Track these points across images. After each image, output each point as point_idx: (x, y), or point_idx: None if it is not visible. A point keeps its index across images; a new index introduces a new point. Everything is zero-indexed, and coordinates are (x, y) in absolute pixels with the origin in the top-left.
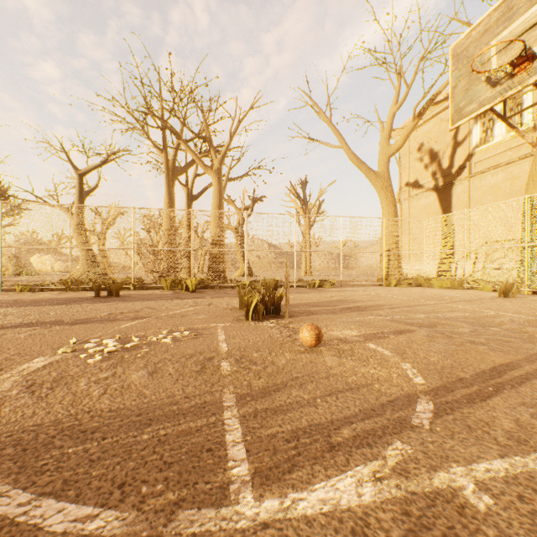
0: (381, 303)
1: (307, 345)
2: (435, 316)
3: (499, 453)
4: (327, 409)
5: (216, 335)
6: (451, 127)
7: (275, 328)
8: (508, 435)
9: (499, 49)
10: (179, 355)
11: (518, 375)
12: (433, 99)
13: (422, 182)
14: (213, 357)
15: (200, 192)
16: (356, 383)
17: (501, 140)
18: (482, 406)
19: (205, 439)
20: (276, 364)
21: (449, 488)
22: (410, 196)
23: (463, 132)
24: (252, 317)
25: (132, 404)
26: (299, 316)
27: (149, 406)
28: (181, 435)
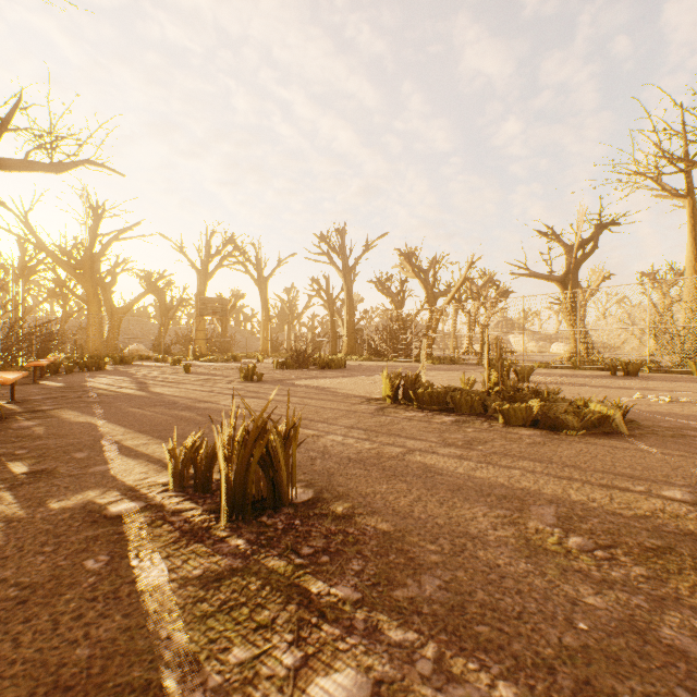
0: None
1: None
2: None
3: None
4: None
5: None
6: None
7: None
8: None
9: None
10: None
11: None
12: None
13: None
14: None
15: None
16: None
17: None
18: None
19: None
20: None
21: None
22: None
23: None
24: None
25: None
26: None
27: None
28: None
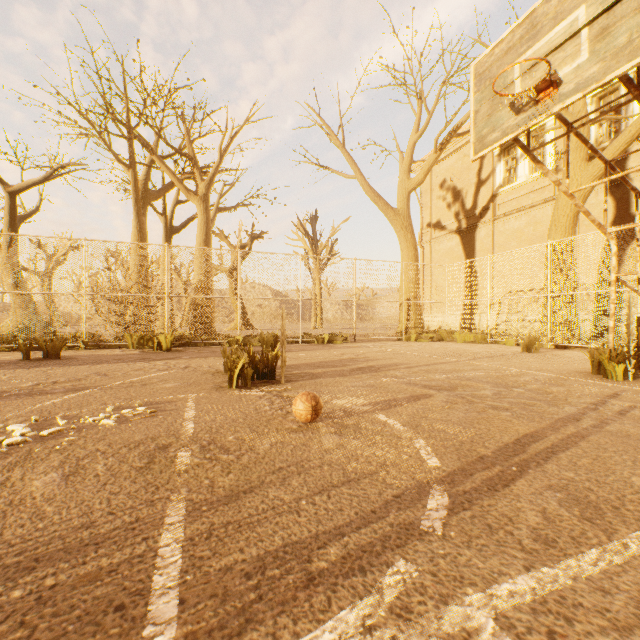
0: (398, 361)
1: (302, 420)
2: (456, 376)
3: (525, 564)
4: (313, 516)
5: (184, 410)
6: (473, 158)
7: (265, 398)
8: (535, 535)
9: (523, 71)
10: (120, 444)
11: (543, 448)
12: (456, 130)
13: (445, 223)
14: (170, 445)
15: (183, 224)
16: (356, 471)
17: (524, 181)
18: (504, 494)
19: (118, 587)
20: (256, 450)
21: (462, 633)
22: (432, 239)
23: (487, 170)
24: (238, 384)
25: (14, 534)
26: (298, 381)
27: (44, 535)
28: (80, 585)
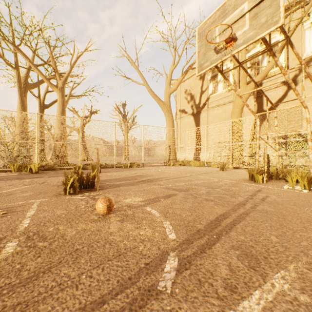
0: (163, 176)
1: (101, 213)
2: (189, 183)
3: (219, 310)
4: (87, 288)
5: (27, 211)
6: (197, 75)
7: (84, 200)
8: (225, 284)
9: (220, 33)
10: None
11: (229, 222)
12: (191, 66)
13: (186, 110)
14: (4, 238)
15: (51, 103)
16: (126, 247)
17: (221, 92)
18: (209, 255)
19: None
20: (65, 237)
21: None
22: (181, 117)
23: (205, 86)
24: (70, 192)
25: None
26: (107, 189)
27: None
28: None
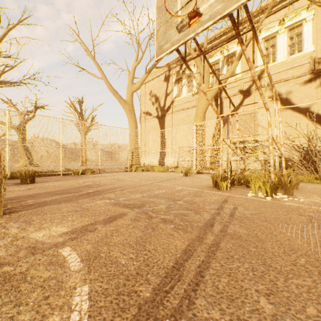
0: (118, 185)
1: None
2: (148, 195)
3: None
4: None
5: None
6: (156, 59)
7: None
8: None
9: (182, 6)
10: None
11: (194, 269)
12: (155, 64)
13: (151, 112)
14: None
15: None
16: None
17: (185, 96)
18: None
19: None
20: None
21: None
22: (146, 119)
23: (170, 89)
24: None
25: None
26: (21, 211)
27: None
28: None
